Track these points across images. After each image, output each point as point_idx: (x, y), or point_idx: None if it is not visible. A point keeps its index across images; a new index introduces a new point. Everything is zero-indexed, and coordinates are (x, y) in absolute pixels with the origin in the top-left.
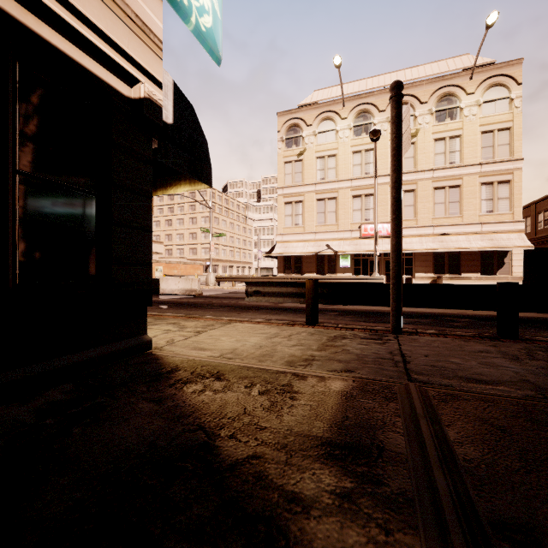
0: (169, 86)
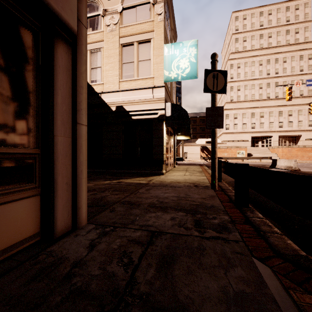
0: (169, 106)
